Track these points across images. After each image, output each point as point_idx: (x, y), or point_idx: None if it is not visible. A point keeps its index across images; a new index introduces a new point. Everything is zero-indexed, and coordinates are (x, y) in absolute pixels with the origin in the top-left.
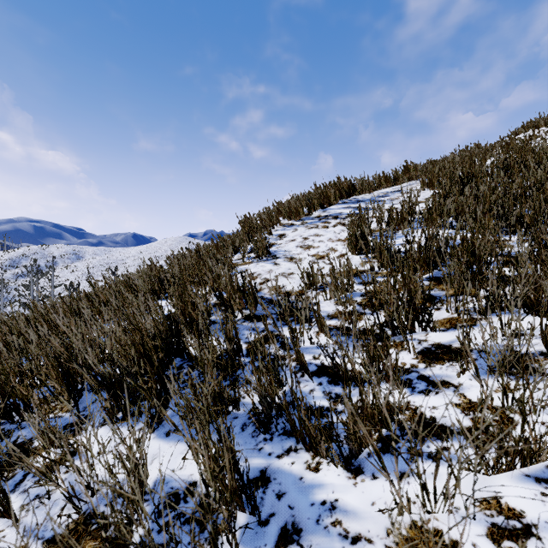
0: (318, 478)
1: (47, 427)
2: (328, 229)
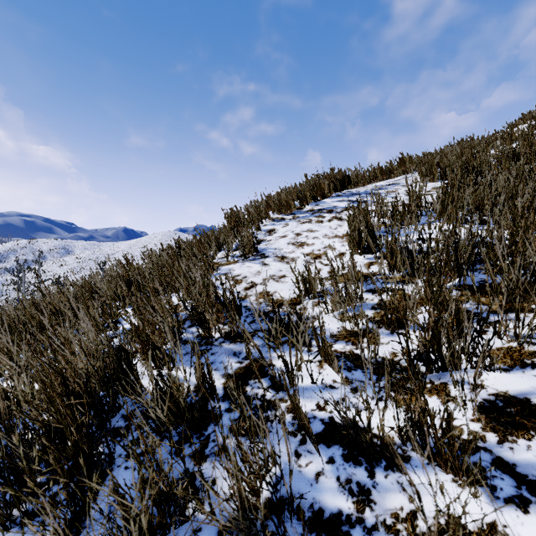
0: None
1: None
2: (323, 223)
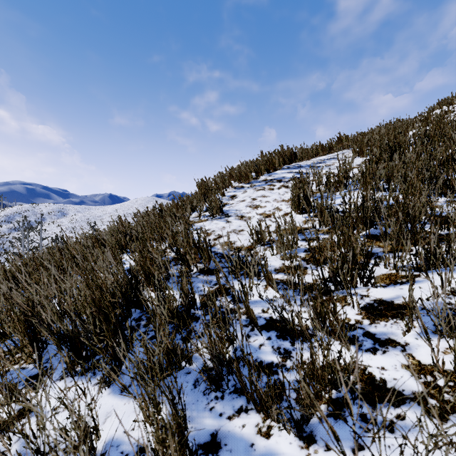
0: (269, 445)
1: (1, 387)
2: (273, 190)
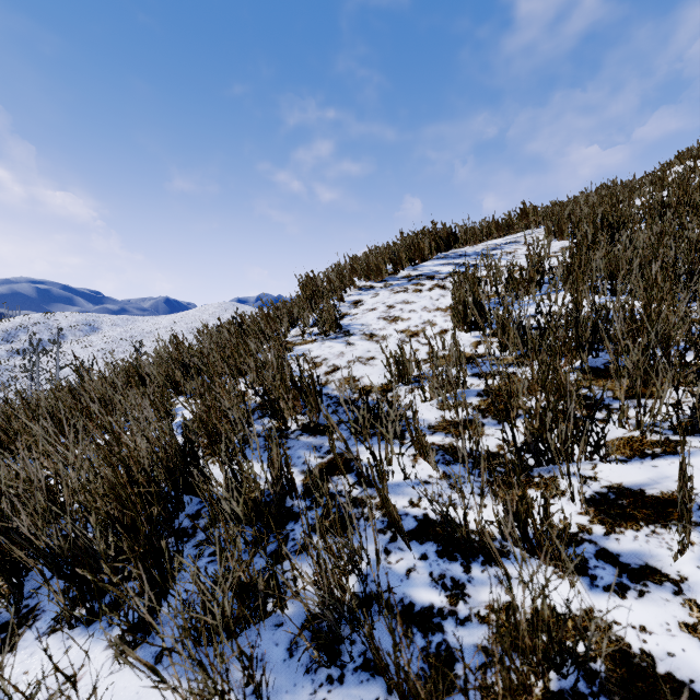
0: None
1: None
2: (421, 293)
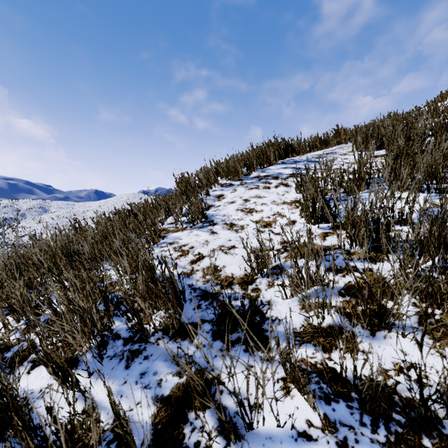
0: None
1: None
2: (270, 189)
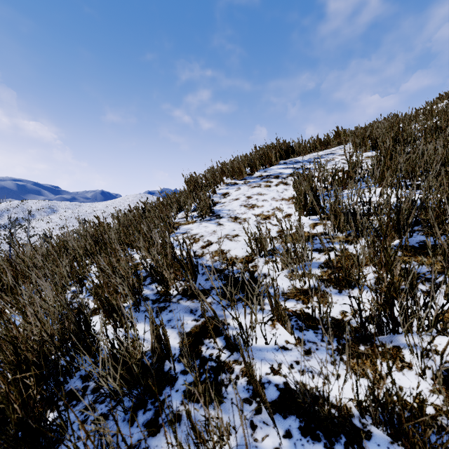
0: None
1: None
2: (270, 188)
